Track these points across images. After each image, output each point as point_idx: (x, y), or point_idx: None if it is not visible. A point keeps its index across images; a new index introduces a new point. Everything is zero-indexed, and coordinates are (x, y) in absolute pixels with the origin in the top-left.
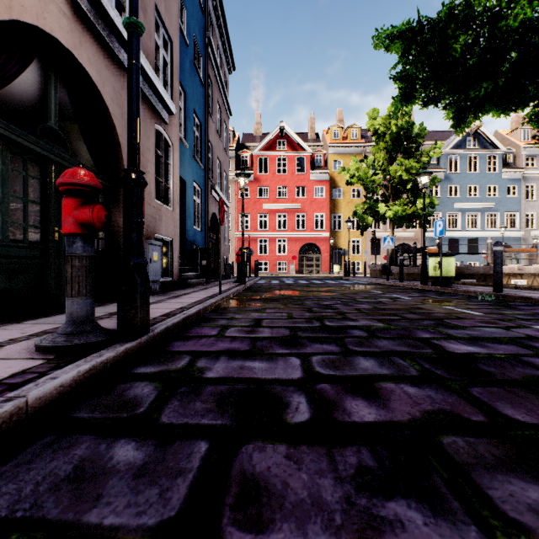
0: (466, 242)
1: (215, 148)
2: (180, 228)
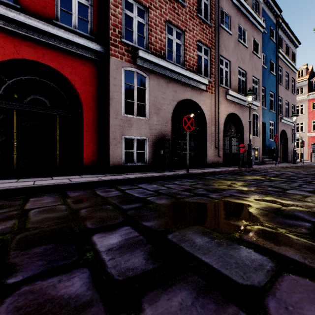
0: None
1: (283, 98)
2: (262, 141)
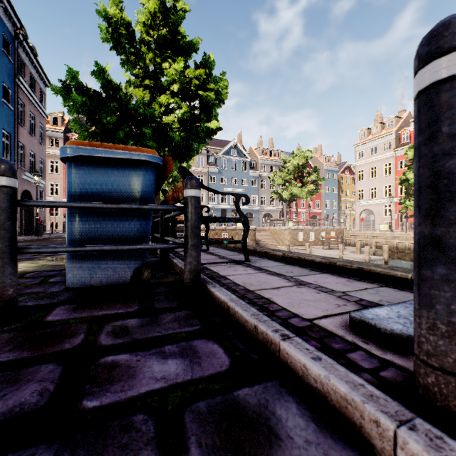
0: (230, 212)
1: (27, 146)
2: None
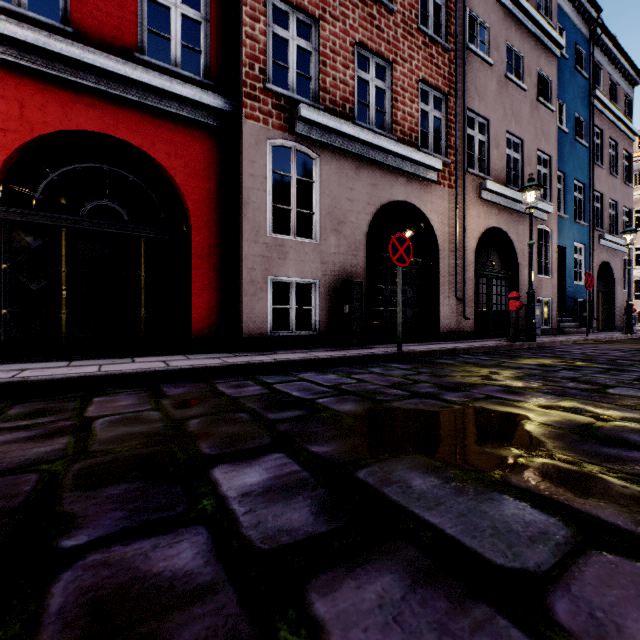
0: None
1: (605, 193)
2: (559, 286)
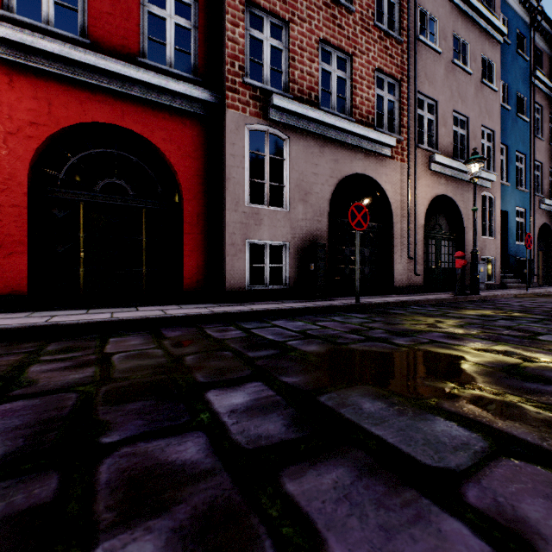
0: None
1: (545, 163)
2: (502, 246)
